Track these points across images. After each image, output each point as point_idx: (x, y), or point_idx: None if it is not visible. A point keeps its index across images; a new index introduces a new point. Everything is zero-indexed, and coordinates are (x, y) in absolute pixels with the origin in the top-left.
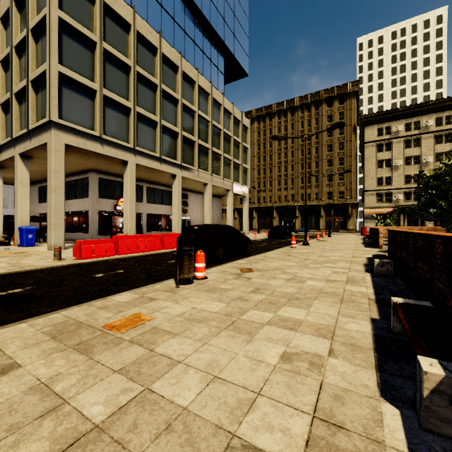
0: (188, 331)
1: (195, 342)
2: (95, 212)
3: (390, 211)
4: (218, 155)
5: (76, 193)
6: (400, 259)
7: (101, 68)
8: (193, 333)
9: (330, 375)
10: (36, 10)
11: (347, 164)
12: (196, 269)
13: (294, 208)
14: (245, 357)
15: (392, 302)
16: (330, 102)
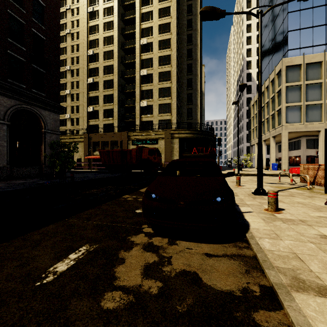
0: None
1: None
2: (304, 156)
3: None
4: None
5: (295, 147)
6: None
7: (304, 94)
8: None
9: None
10: (277, 84)
11: None
12: None
13: None
14: None
15: None
16: None
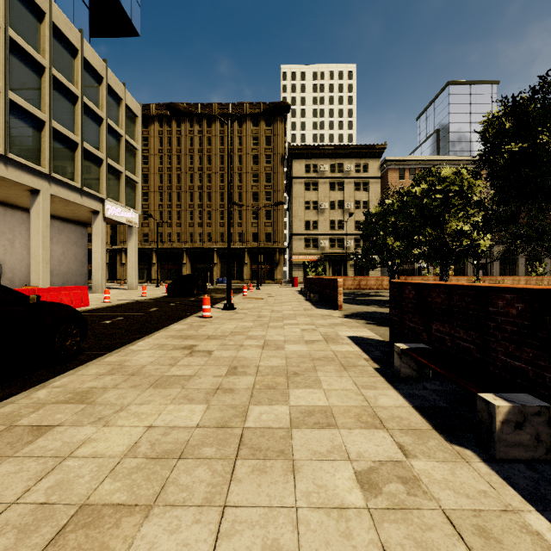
0: None
1: None
2: None
3: (317, 259)
4: (70, 142)
5: None
6: None
7: None
8: None
9: None
10: None
11: (274, 200)
12: None
13: (212, 252)
14: None
15: None
16: (256, 121)
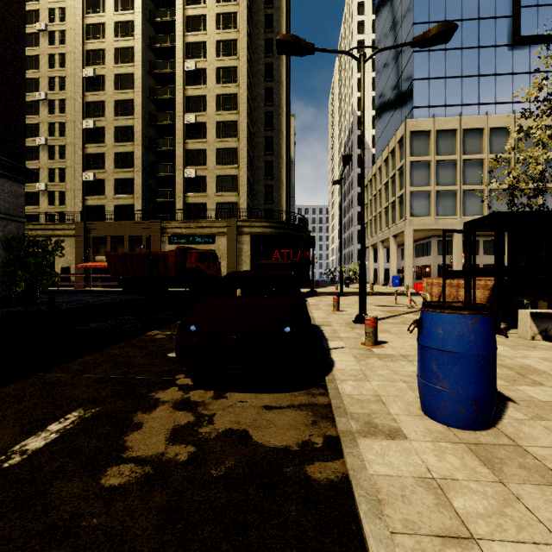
0: None
1: None
2: (435, 266)
3: None
4: None
5: (423, 253)
6: None
7: (434, 175)
8: None
9: None
10: (399, 158)
11: None
12: None
13: None
14: None
15: None
16: None
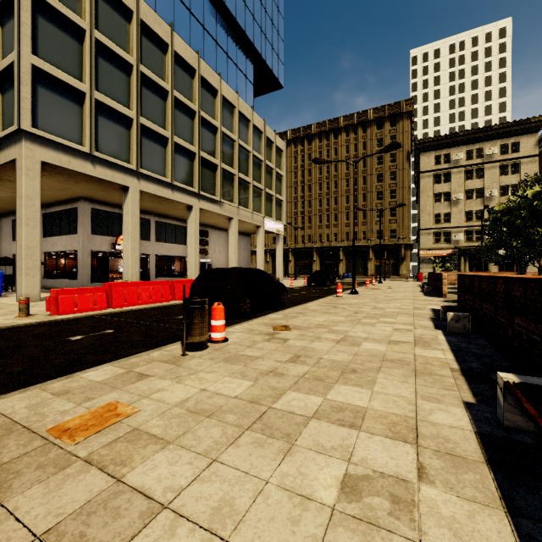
0: (188, 435)
1: (198, 459)
2: (87, 253)
3: (450, 253)
4: (246, 183)
5: (62, 228)
6: (480, 312)
7: (92, 64)
8: (196, 439)
9: (432, 527)
10: None
11: (399, 197)
12: (212, 328)
13: (338, 250)
14: (281, 490)
15: (501, 381)
16: (380, 124)
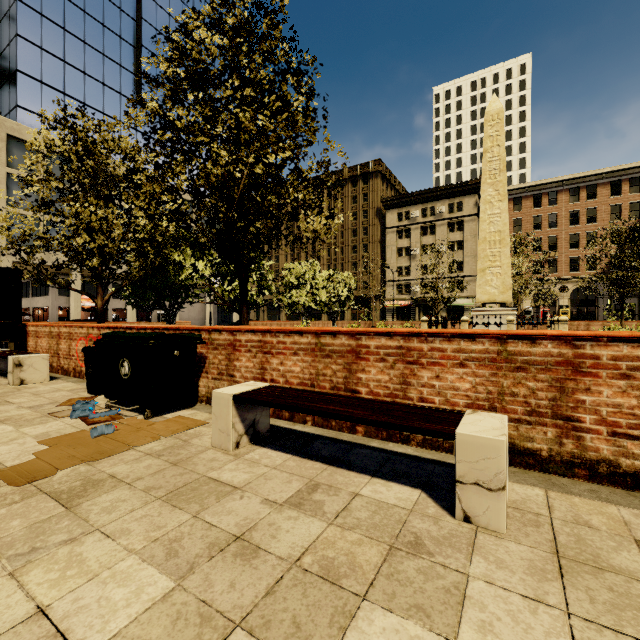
0: None
1: None
2: (55, 308)
3: (408, 304)
4: None
5: (42, 292)
6: None
7: None
8: None
9: None
10: None
11: (370, 251)
12: None
13: None
14: None
15: None
16: (355, 182)
